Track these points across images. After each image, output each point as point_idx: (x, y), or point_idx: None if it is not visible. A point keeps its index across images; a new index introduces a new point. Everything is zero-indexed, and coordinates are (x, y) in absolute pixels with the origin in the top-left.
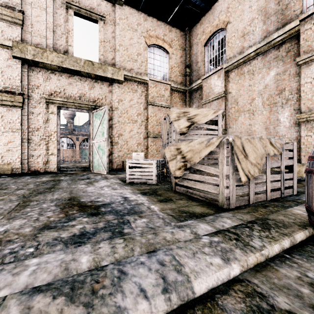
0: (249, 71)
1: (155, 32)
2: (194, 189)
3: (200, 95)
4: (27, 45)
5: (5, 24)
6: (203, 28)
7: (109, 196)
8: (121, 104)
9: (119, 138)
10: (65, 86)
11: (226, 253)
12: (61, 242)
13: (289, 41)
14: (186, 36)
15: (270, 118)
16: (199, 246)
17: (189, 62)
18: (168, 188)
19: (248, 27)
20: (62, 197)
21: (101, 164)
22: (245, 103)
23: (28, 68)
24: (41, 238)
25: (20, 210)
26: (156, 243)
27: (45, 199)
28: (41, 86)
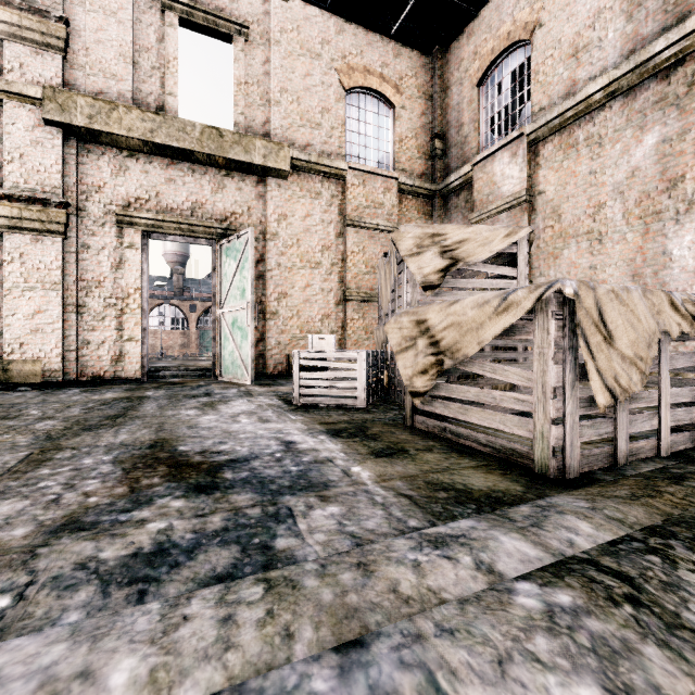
0: (591, 138)
1: (363, 58)
2: (460, 423)
3: (467, 201)
4: (76, 96)
5: (28, 50)
6: (475, 45)
7: (248, 440)
8: (286, 226)
9: (280, 303)
10: (159, 185)
11: (617, 664)
12: (94, 576)
13: (694, 57)
14: (435, 65)
15: (644, 250)
16: (515, 626)
17: (440, 125)
18: (395, 420)
19: (588, 32)
20: (135, 441)
21: (240, 361)
22: (580, 216)
23: (79, 148)
24: (45, 560)
25: (25, 474)
26: (367, 606)
27: (96, 444)
28: (108, 186)
